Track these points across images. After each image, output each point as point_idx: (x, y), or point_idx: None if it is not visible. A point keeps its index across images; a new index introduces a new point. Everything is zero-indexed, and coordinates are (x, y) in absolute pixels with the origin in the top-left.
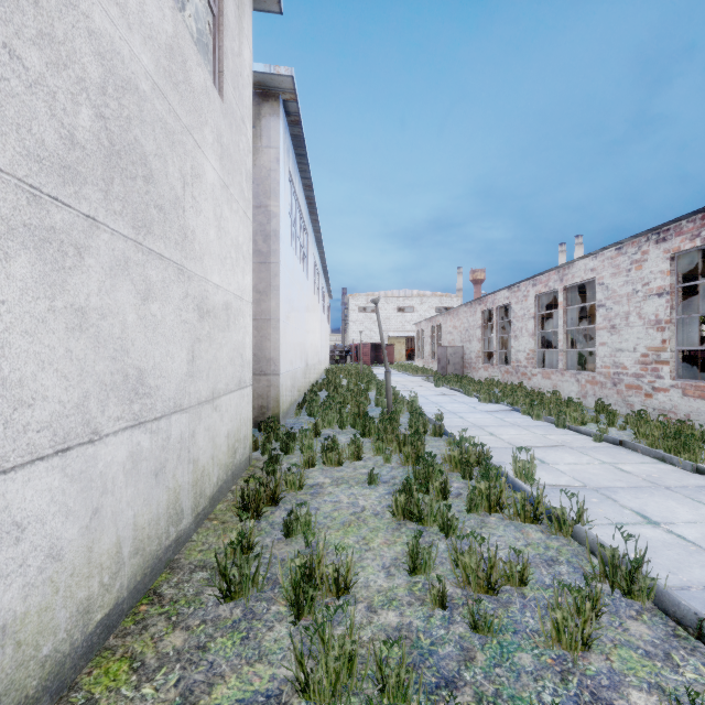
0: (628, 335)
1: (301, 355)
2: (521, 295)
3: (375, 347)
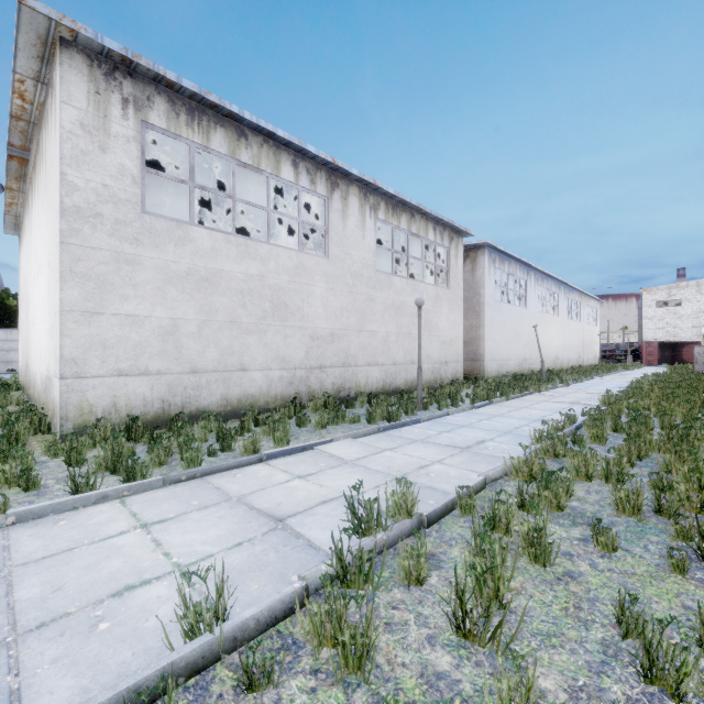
0: None
1: (513, 353)
2: None
3: (671, 346)
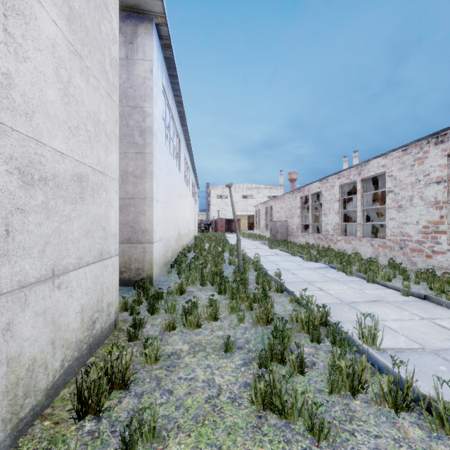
0: (412, 212)
1: (174, 227)
2: (329, 185)
3: (227, 221)
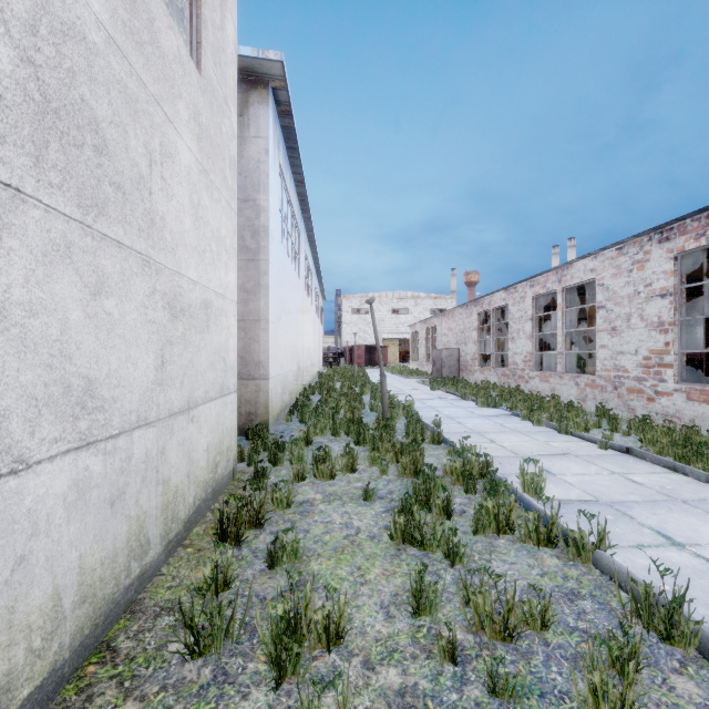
0: (629, 337)
1: (292, 357)
2: (518, 297)
3: (369, 349)
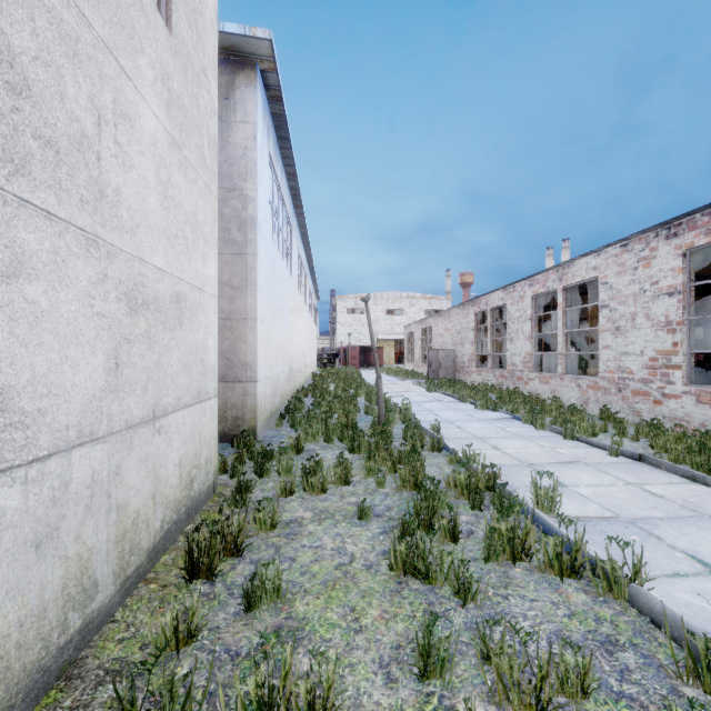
0: (635, 337)
1: (284, 358)
2: (517, 296)
3: (363, 350)
